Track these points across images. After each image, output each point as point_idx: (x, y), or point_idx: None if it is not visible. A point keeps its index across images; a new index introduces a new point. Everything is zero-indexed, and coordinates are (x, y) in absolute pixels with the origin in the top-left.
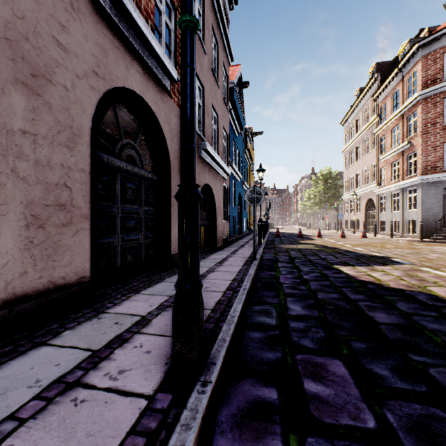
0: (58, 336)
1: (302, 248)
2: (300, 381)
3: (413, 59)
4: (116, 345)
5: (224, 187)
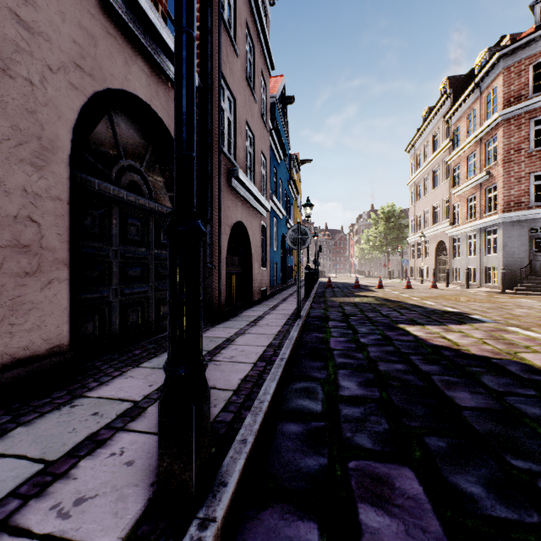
0: (3, 438)
1: (358, 302)
2: (354, 508)
3: (493, 72)
4: (84, 451)
5: (262, 226)
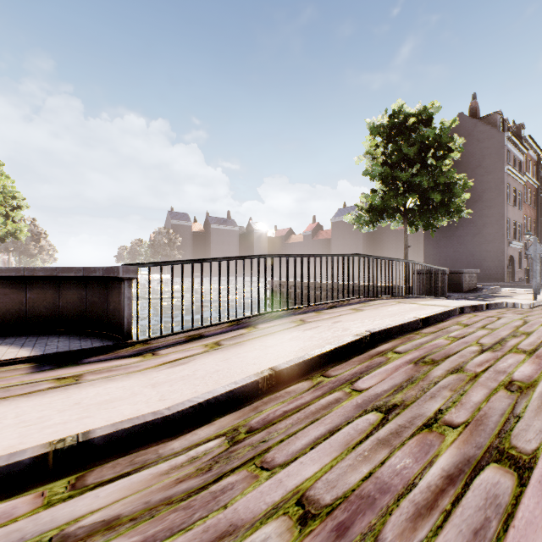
0: None
1: None
2: None
3: None
4: None
5: None
